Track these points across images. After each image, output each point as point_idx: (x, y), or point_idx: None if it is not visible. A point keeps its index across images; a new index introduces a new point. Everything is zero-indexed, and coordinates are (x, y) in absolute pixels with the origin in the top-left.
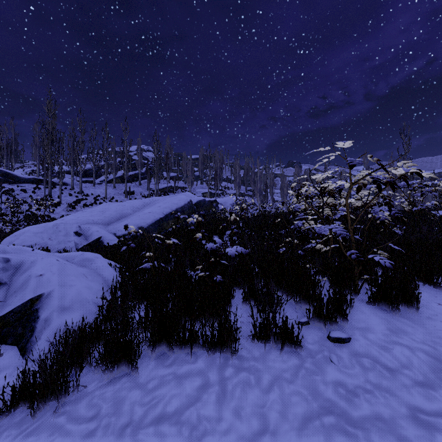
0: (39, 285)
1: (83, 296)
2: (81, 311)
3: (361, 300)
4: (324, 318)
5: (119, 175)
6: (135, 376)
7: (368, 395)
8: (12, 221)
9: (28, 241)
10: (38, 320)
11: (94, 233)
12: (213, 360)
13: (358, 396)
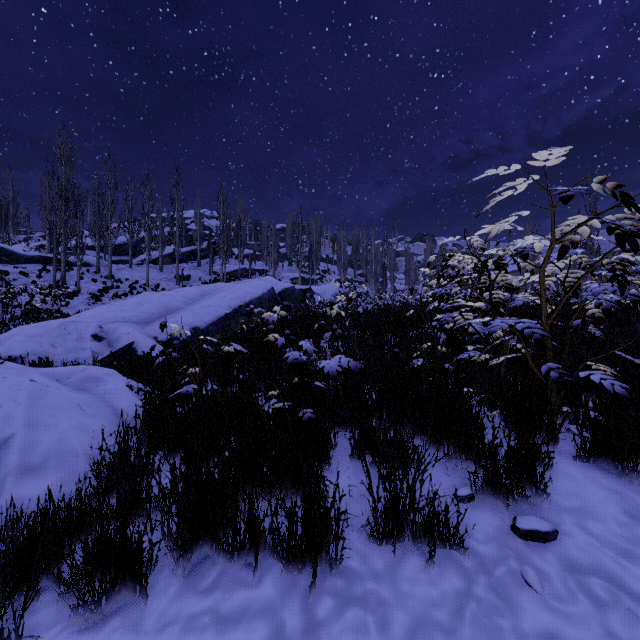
0: None
1: (68, 445)
2: (61, 474)
3: (562, 451)
4: (504, 490)
5: (168, 251)
6: (138, 615)
7: None
8: (3, 319)
9: (18, 349)
10: None
11: (122, 337)
12: (294, 580)
13: None
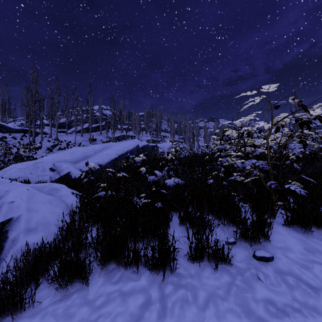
0: (9, 210)
1: (46, 219)
2: (44, 232)
3: (277, 222)
4: (249, 239)
5: (85, 126)
6: (85, 293)
7: (297, 314)
8: (4, 160)
9: (14, 175)
10: (7, 240)
11: (64, 169)
12: (155, 278)
13: (288, 315)
